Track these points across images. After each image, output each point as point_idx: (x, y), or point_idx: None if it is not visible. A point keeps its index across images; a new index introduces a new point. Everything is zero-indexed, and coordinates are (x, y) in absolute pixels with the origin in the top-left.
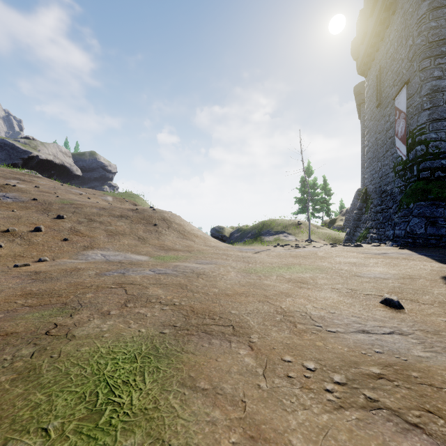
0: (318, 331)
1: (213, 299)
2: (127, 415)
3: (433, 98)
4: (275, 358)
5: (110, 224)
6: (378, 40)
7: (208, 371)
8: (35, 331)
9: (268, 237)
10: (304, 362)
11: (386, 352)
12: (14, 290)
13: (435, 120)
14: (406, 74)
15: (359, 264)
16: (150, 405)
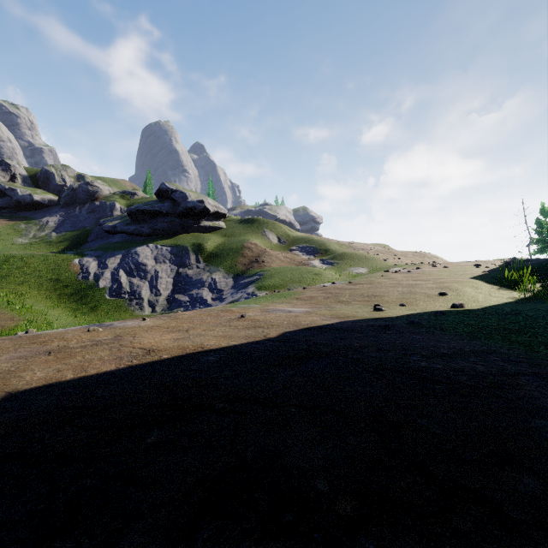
0: None
1: None
2: None
3: None
4: None
5: (414, 258)
6: None
7: None
8: None
9: None
10: None
11: None
12: None
13: None
14: None
15: None
16: None
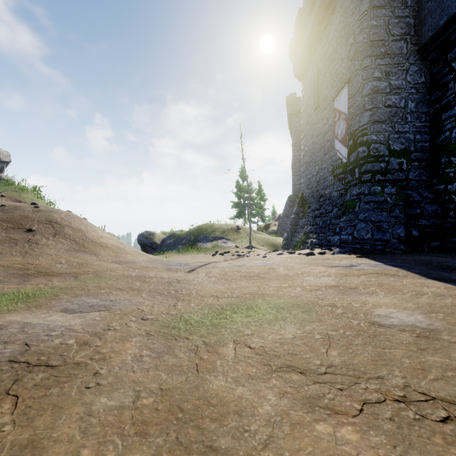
0: None
1: None
2: None
3: (374, 99)
4: None
5: None
6: (315, 42)
7: None
8: None
9: (205, 243)
10: None
11: None
12: None
13: (376, 122)
14: (347, 74)
15: (347, 289)
16: None
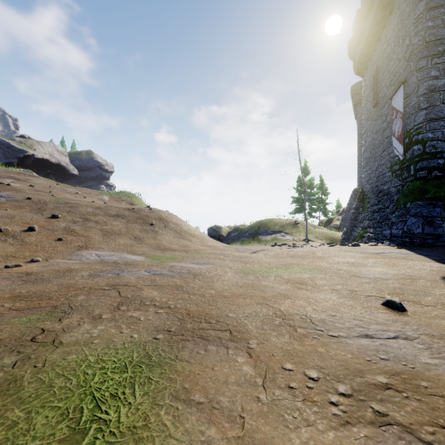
0: (319, 335)
1: (210, 301)
2: (113, 435)
3: (430, 98)
4: (275, 366)
5: (106, 224)
6: (374, 40)
7: (203, 381)
8: (20, 337)
9: (265, 236)
10: (306, 371)
11: (392, 359)
12: (2, 292)
13: (432, 120)
14: (403, 74)
15: (358, 264)
16: (139, 423)
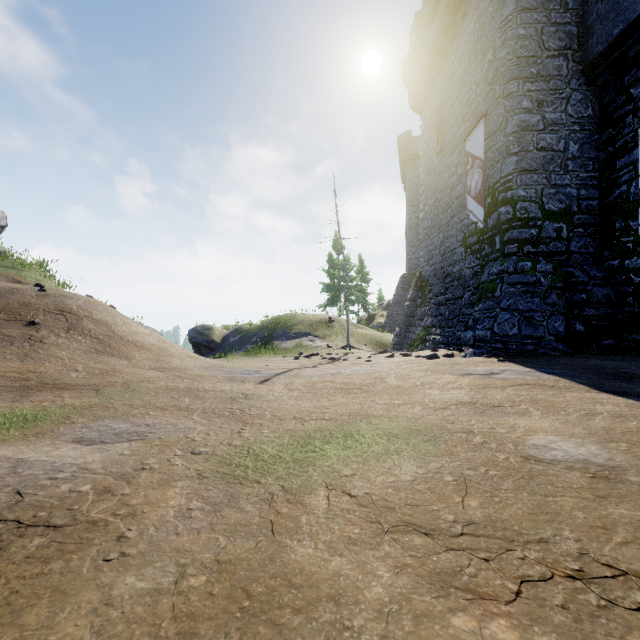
0: None
1: None
2: None
3: (522, 139)
4: None
5: None
6: (439, 58)
7: None
8: None
9: (285, 342)
10: None
11: None
12: None
13: (524, 171)
14: (483, 104)
15: (487, 407)
16: None
